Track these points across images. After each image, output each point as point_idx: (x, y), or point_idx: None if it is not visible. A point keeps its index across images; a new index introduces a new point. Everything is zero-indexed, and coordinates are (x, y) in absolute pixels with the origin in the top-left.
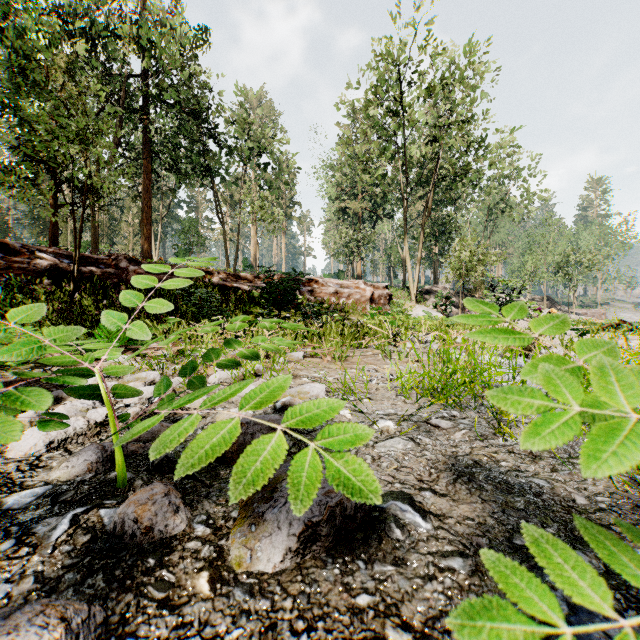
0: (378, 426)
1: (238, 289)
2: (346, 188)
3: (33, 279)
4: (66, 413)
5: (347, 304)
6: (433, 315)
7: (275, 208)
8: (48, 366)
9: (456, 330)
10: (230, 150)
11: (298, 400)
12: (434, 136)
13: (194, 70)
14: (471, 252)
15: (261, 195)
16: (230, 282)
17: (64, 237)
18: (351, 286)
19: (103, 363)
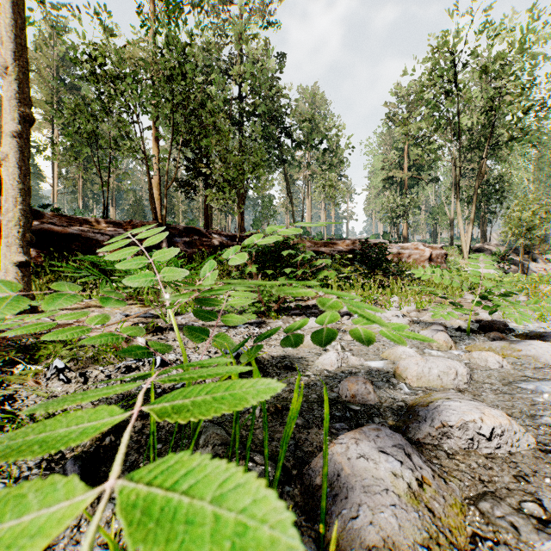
0: (548, 328)
1: (323, 253)
2: (392, 159)
3: (212, 251)
4: (383, 318)
5: (408, 263)
6: (490, 272)
7: (340, 186)
8: (286, 302)
9: (548, 285)
10: (299, 142)
11: (484, 319)
12: (490, 106)
13: (278, 88)
14: (533, 212)
15: (330, 177)
16: (317, 248)
17: (178, 217)
18: (410, 247)
19: (311, 302)
